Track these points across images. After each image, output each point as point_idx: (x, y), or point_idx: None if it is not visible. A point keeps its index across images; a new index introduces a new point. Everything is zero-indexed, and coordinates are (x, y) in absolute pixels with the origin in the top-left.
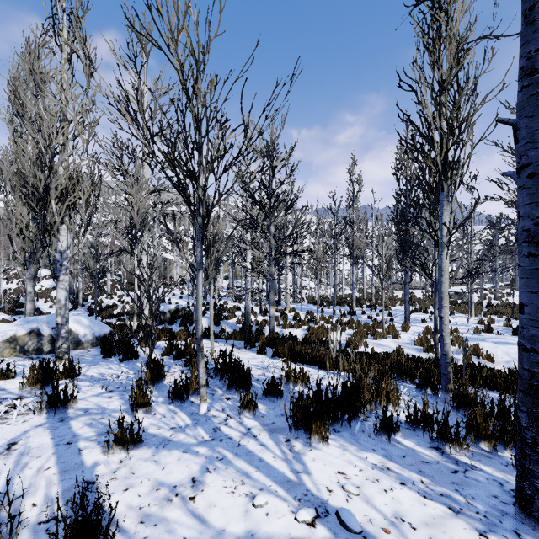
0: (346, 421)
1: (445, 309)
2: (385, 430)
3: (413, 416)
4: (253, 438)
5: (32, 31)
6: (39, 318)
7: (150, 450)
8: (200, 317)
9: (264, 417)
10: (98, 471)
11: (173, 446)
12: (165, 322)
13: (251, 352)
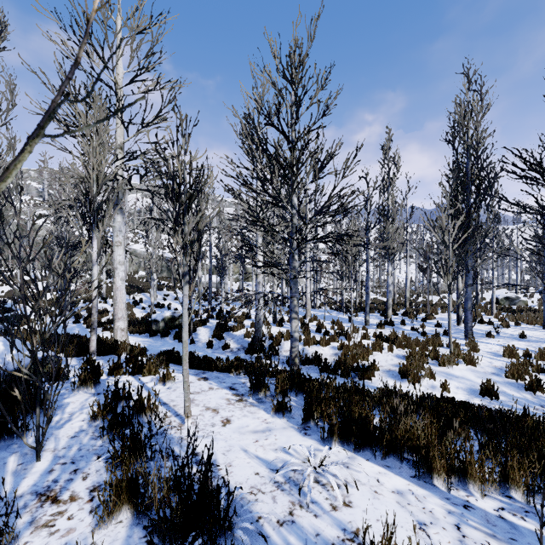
0: None
1: None
2: None
3: None
4: None
5: None
6: None
7: None
8: None
9: None
10: None
11: None
12: (157, 332)
13: (262, 408)
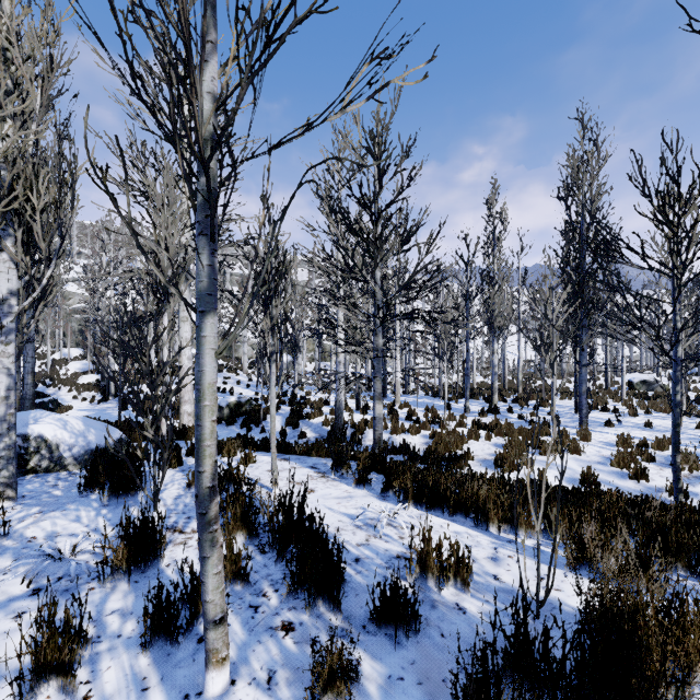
0: None
1: None
2: None
3: None
4: None
5: None
6: None
7: None
8: (205, 440)
9: None
10: None
11: None
12: (222, 420)
13: (344, 482)
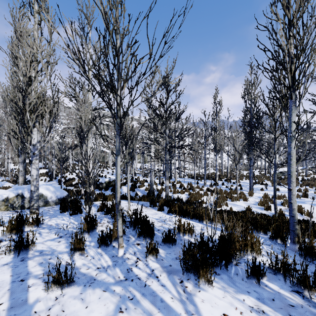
0: (223, 265)
1: (293, 184)
2: (254, 275)
3: (274, 264)
4: (155, 279)
5: (14, 4)
6: (23, 187)
7: (79, 288)
8: (118, 189)
9: (163, 260)
10: (37, 307)
11: (97, 285)
12: (102, 189)
13: (154, 209)
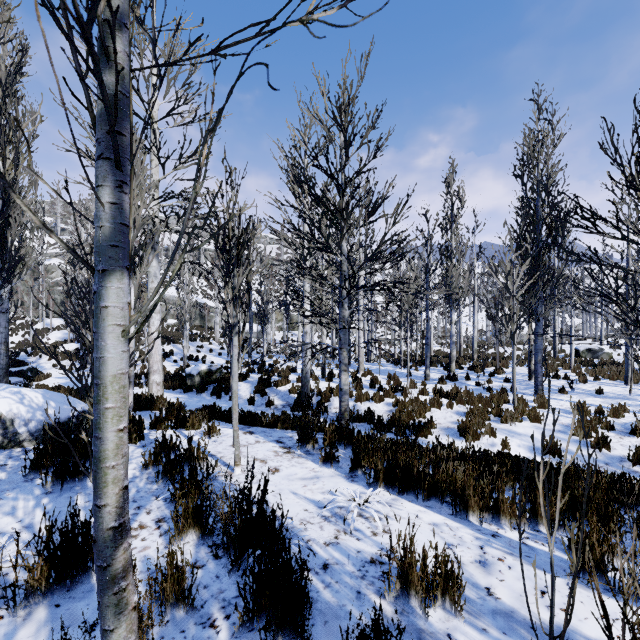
0: None
1: None
2: None
3: None
4: None
5: None
6: None
7: None
8: (108, 459)
9: None
10: None
11: None
12: (193, 388)
13: (310, 459)
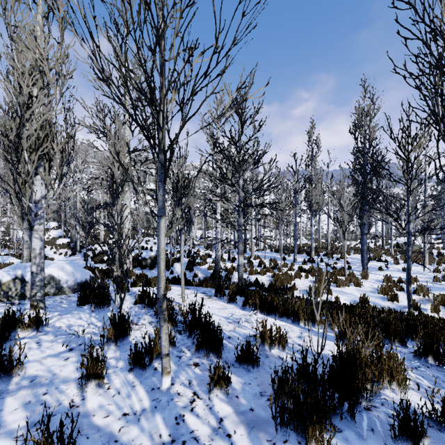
0: (345, 411)
1: None
2: (407, 435)
3: (440, 412)
4: (226, 440)
5: None
6: (25, 265)
7: None
8: (161, 274)
9: (239, 398)
10: None
11: None
12: (146, 267)
13: (221, 301)
